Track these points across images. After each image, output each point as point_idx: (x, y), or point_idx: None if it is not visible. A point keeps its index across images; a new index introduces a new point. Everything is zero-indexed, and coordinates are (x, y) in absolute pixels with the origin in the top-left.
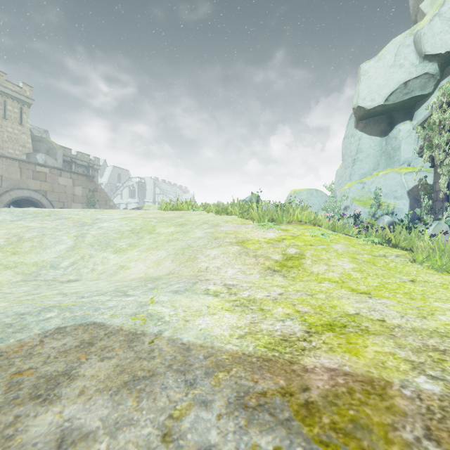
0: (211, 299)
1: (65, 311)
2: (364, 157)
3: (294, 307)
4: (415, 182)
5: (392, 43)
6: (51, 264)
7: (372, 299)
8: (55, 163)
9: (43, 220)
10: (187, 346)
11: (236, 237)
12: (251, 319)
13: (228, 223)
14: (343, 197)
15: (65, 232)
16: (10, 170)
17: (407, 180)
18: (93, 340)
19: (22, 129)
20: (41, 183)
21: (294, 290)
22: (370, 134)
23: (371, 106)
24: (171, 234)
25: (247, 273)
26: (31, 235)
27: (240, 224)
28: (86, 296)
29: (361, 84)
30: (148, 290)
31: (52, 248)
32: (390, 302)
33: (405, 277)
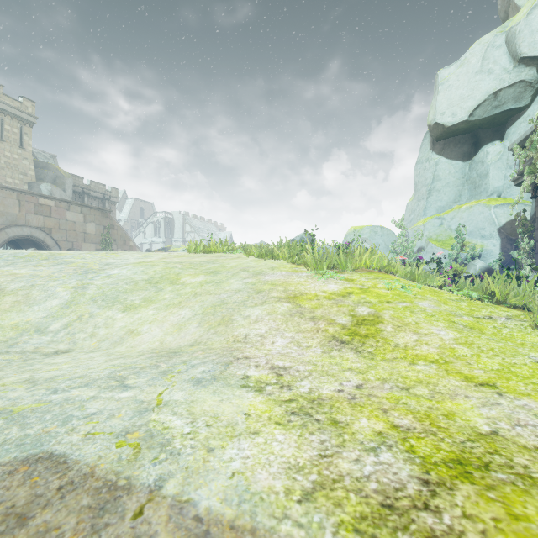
0: (251, 397)
1: (12, 425)
2: (442, 187)
3: (386, 417)
4: (507, 217)
5: (479, 43)
6: (37, 326)
7: (504, 397)
8: (63, 194)
9: (38, 265)
10: (204, 529)
11: (286, 290)
12: (319, 446)
13: (274, 270)
14: (417, 236)
15: (61, 282)
16: (7, 203)
17: (498, 214)
18: (29, 508)
19: (23, 153)
20: (44, 218)
21: (378, 377)
22: (450, 158)
23: (452, 122)
24: (199, 285)
25: (303, 346)
26: (16, 286)
27: (291, 272)
28: (60, 388)
29: (439, 95)
30: (158, 375)
31: (41, 304)
32: (537, 405)
33: (534, 353)
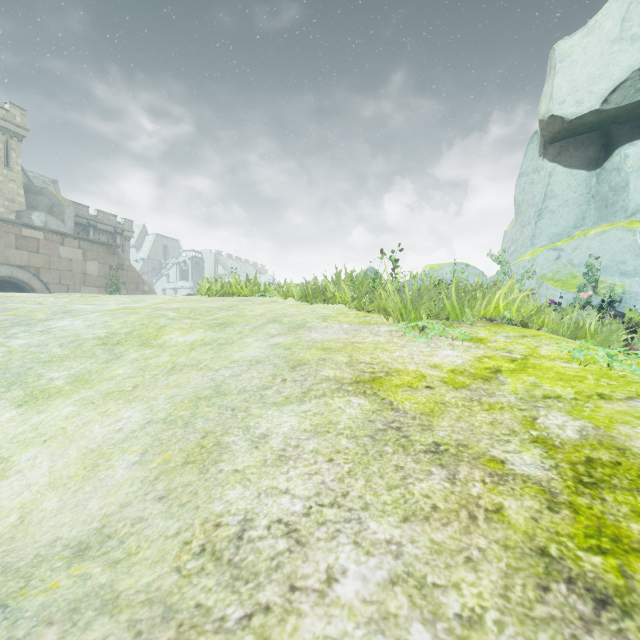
0: None
1: None
2: (558, 206)
3: None
4: None
5: None
6: None
7: None
8: (61, 227)
9: None
10: None
11: (352, 362)
12: None
13: (327, 321)
14: (526, 273)
15: None
16: None
17: None
18: None
19: (10, 174)
20: (30, 255)
21: None
22: (570, 166)
23: (576, 114)
24: (187, 349)
25: (446, 617)
26: None
27: (358, 324)
28: None
29: (557, 77)
30: None
31: None
32: None
33: None
